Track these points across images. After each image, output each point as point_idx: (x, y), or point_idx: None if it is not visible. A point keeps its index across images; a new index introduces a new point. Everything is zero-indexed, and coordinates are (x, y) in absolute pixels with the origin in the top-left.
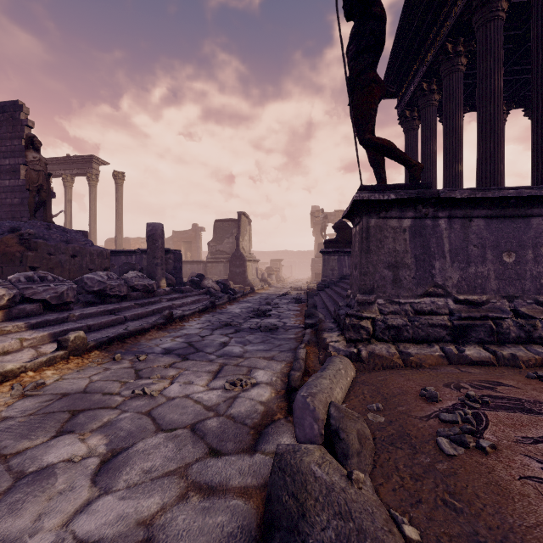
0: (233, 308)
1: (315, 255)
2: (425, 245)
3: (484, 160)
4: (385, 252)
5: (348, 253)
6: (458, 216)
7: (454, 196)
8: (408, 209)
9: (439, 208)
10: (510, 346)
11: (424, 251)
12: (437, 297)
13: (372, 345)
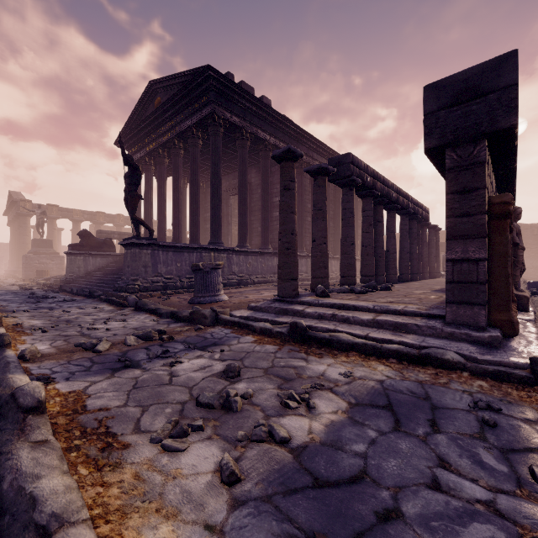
0: (5, 298)
1: (30, 252)
2: (155, 259)
3: (175, 218)
4: (142, 261)
5: (92, 255)
6: (165, 250)
7: (164, 244)
8: (150, 247)
9: (160, 247)
10: (178, 290)
11: (155, 261)
12: (159, 277)
13: (140, 293)
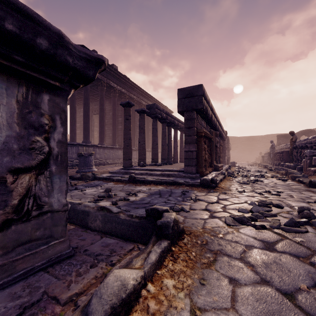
0: None
1: None
2: None
3: None
4: None
5: None
6: None
7: None
8: None
9: None
10: None
11: None
12: None
13: None
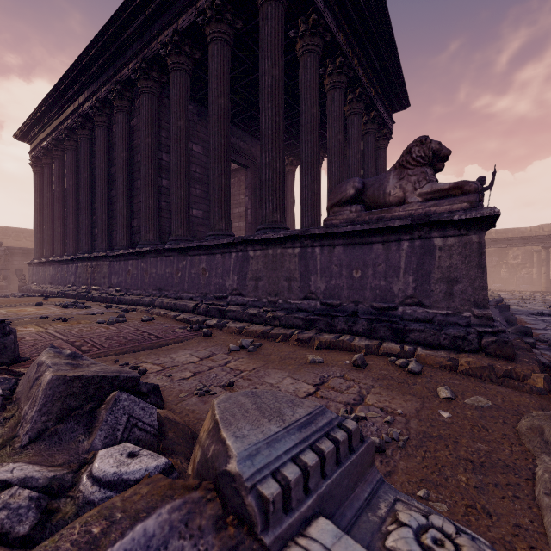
0: None
1: None
2: None
3: None
4: None
5: None
6: None
7: None
8: None
9: None
10: None
11: None
12: None
13: None
